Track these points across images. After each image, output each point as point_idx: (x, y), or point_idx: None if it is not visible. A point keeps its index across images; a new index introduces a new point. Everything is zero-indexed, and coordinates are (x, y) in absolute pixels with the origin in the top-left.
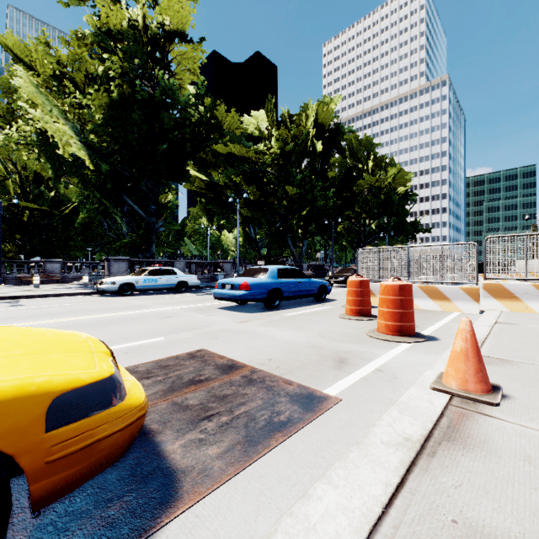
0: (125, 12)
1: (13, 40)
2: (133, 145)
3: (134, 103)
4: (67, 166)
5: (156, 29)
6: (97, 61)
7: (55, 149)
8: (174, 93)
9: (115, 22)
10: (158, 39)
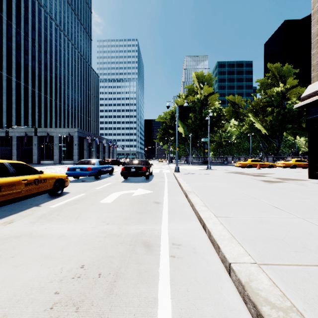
0: (275, 90)
1: (231, 97)
2: (277, 125)
3: (279, 115)
4: (255, 132)
5: (284, 90)
6: (268, 107)
7: (252, 129)
8: (291, 108)
9: (271, 93)
10: (285, 92)
